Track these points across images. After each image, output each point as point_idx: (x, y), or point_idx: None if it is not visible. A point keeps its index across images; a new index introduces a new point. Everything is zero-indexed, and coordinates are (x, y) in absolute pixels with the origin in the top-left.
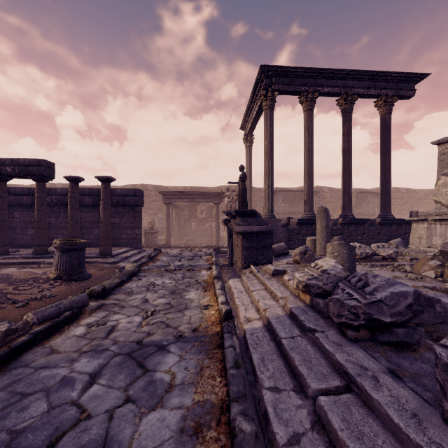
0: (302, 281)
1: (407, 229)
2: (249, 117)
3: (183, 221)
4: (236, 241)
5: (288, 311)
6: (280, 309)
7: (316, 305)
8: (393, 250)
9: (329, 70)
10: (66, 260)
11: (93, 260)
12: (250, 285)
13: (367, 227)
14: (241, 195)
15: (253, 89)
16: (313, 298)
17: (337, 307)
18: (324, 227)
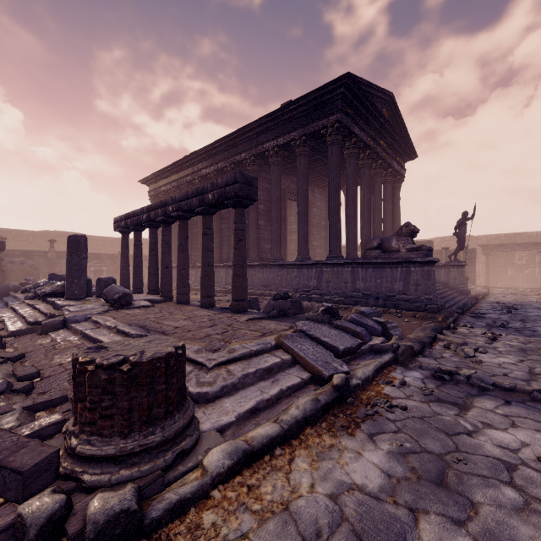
0: None
1: None
2: None
3: (497, 267)
4: None
5: None
6: None
7: None
8: None
9: None
10: None
11: None
12: None
13: None
14: None
15: None
16: None
17: None
18: None
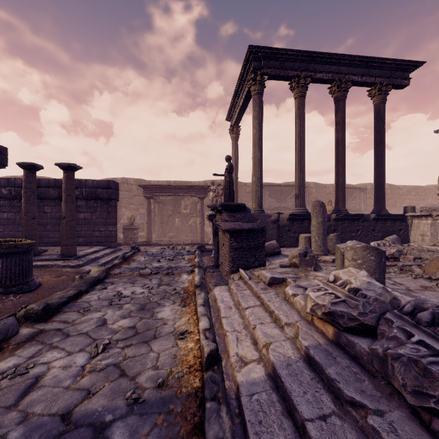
0: (321, 305)
1: (401, 225)
2: (236, 107)
3: (166, 217)
4: (222, 239)
5: (303, 352)
6: (288, 344)
7: (348, 346)
8: (395, 248)
9: (322, 54)
10: (3, 267)
11: (52, 262)
12: (241, 299)
13: (362, 223)
14: (227, 188)
15: (240, 75)
16: (342, 333)
17: (414, 376)
18: (320, 224)
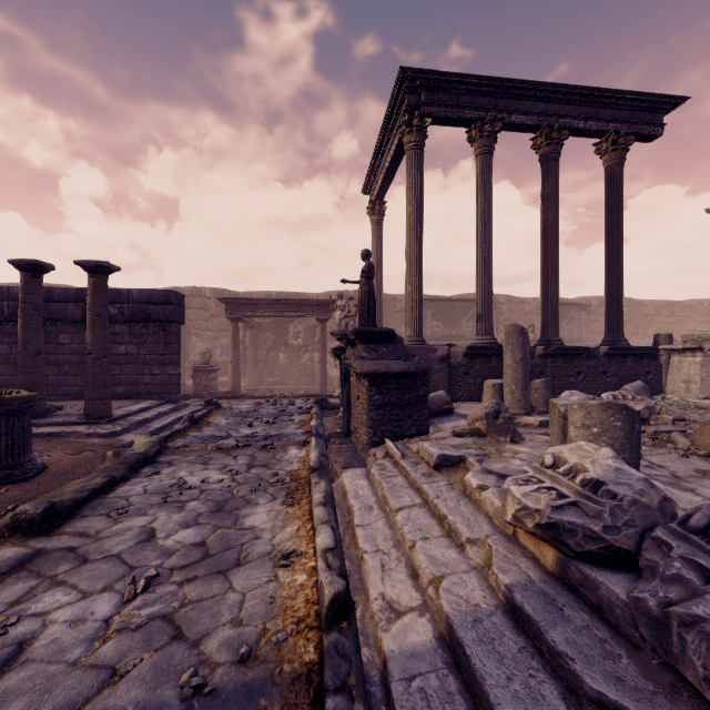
0: (532, 510)
1: (650, 364)
2: (378, 170)
3: (263, 351)
4: (356, 389)
5: (501, 595)
6: (474, 580)
7: (585, 586)
8: (642, 404)
9: (520, 83)
10: None
11: (68, 429)
12: (388, 494)
13: (585, 361)
14: (364, 304)
15: (385, 117)
16: (572, 562)
17: None
18: (519, 363)
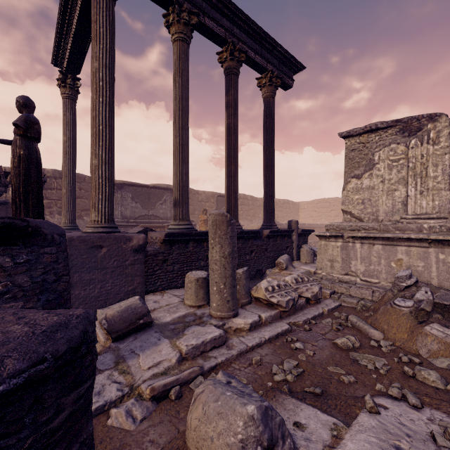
0: None
1: (288, 241)
2: (68, 37)
3: None
4: None
5: None
6: None
7: None
8: (316, 285)
9: None
10: None
11: None
12: None
13: (255, 241)
14: (19, 173)
15: None
16: None
17: None
18: (228, 258)
